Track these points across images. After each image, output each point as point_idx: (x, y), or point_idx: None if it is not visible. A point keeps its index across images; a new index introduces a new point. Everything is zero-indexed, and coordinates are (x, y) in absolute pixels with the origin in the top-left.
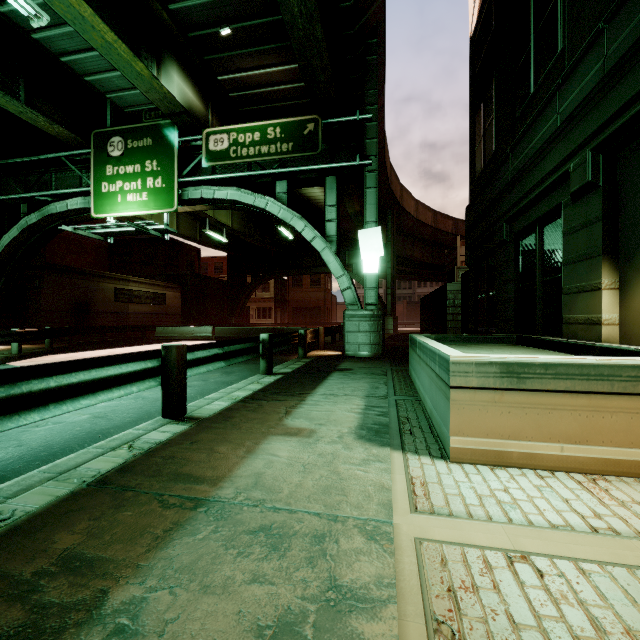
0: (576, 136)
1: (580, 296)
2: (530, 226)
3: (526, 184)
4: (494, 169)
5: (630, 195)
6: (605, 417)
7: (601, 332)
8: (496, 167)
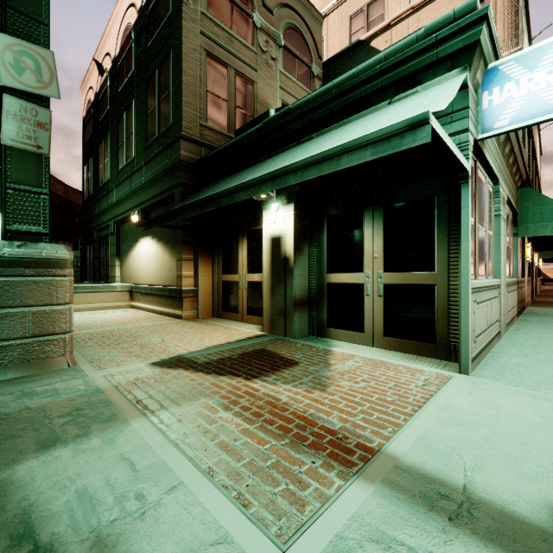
0: (111, 215)
1: (113, 268)
2: (103, 237)
3: (101, 220)
4: (92, 203)
5: (122, 239)
6: (97, 297)
7: (116, 279)
8: (92, 203)
